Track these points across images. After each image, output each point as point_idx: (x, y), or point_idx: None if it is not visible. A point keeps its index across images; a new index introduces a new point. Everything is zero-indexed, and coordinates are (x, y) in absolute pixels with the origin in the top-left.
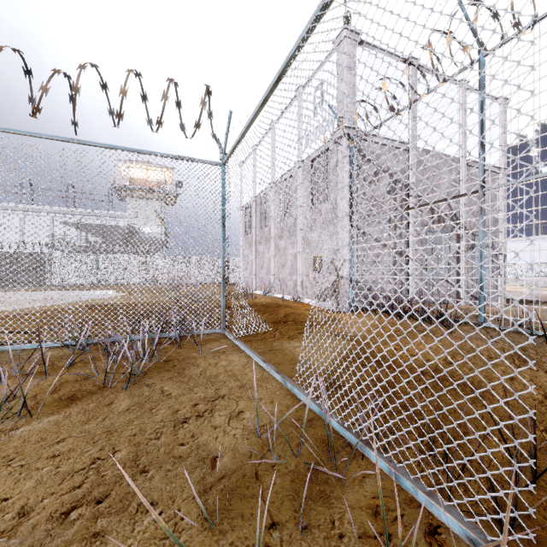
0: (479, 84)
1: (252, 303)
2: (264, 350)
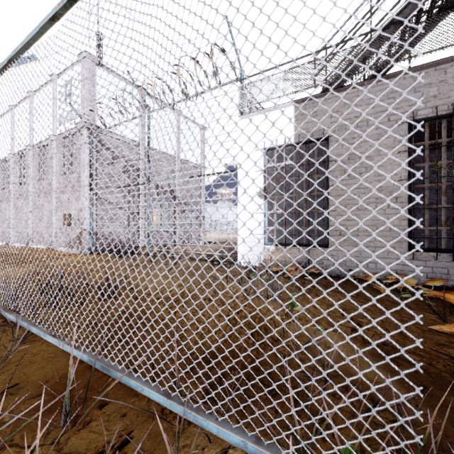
0: (148, 126)
1: None
2: None
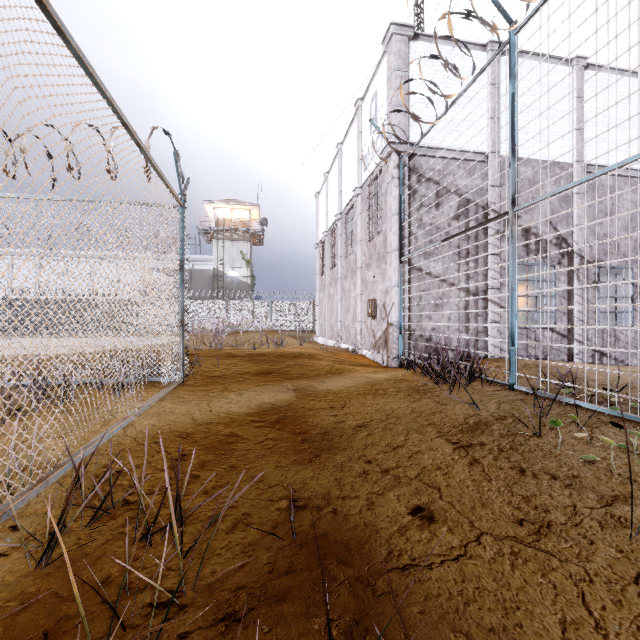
0: (510, 71)
1: (270, 353)
2: (185, 400)
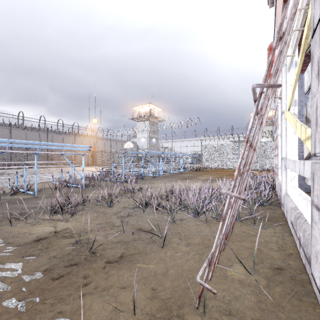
0: None
1: None
2: None
